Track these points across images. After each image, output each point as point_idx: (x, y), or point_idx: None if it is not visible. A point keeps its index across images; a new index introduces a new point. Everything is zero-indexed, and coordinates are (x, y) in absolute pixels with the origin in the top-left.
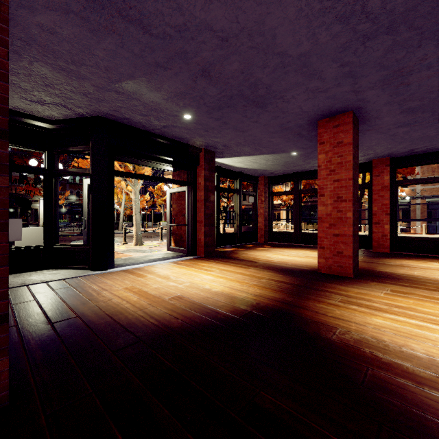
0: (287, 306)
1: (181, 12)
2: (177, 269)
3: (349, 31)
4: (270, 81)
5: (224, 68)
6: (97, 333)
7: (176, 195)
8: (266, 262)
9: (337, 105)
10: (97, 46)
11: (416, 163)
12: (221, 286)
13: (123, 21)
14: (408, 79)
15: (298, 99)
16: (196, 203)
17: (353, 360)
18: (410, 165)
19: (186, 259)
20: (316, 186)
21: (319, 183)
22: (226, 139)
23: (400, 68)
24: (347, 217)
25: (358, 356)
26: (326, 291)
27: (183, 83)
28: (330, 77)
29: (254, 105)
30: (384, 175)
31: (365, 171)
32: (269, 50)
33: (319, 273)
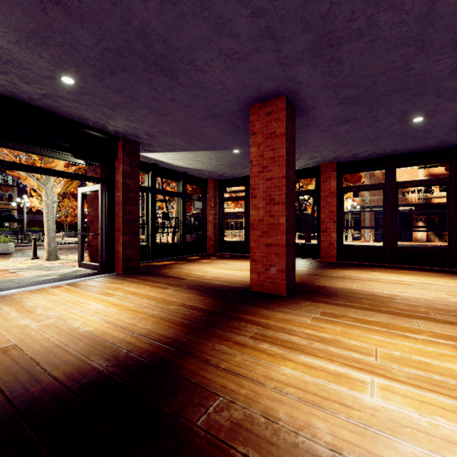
0: (171, 353)
1: None
2: (62, 295)
3: None
4: (165, 30)
5: None
6: None
7: (92, 195)
8: (197, 278)
9: (266, 85)
10: None
11: (360, 169)
12: (101, 321)
13: None
14: (339, 53)
15: (215, 67)
16: (113, 206)
17: None
18: (355, 171)
19: (94, 278)
20: None
21: (251, 182)
22: (146, 125)
23: (327, 31)
24: (280, 223)
25: None
26: (242, 320)
27: (25, 12)
28: (245, 35)
29: (158, 71)
30: (331, 181)
31: (314, 176)
32: None
33: (251, 291)
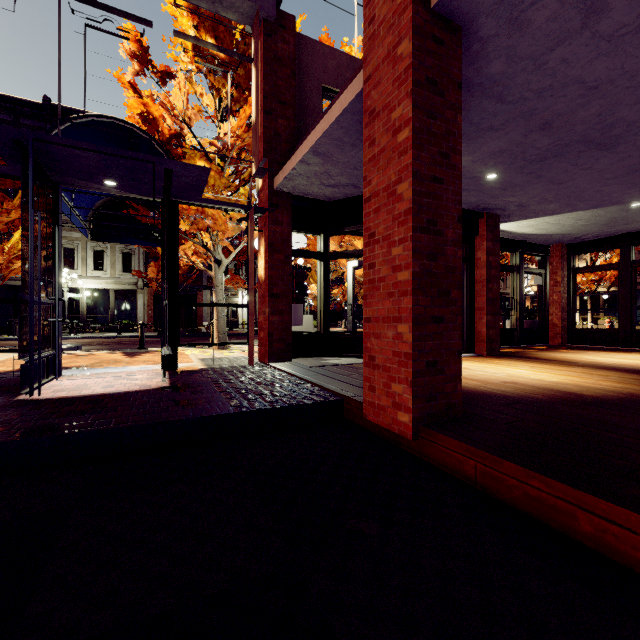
0: None
1: (553, 75)
2: (468, 363)
3: None
4: (637, 117)
5: (575, 116)
6: (464, 395)
7: None
8: (593, 363)
9: None
10: None
11: None
12: (554, 378)
13: (481, 98)
14: None
15: None
16: (473, 285)
17: None
18: None
19: (464, 356)
20: None
21: None
22: (527, 197)
23: None
24: None
25: None
26: None
27: (509, 140)
28: None
29: (596, 148)
30: None
31: None
32: None
33: None
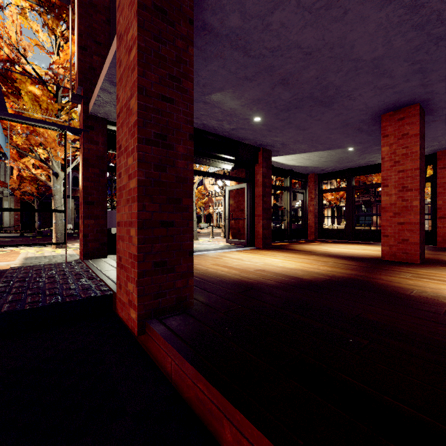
0: (361, 277)
1: (278, 37)
2: (245, 255)
3: (423, 36)
4: (341, 83)
5: (301, 76)
6: (216, 284)
7: (234, 192)
8: (325, 252)
9: (403, 99)
10: (203, 69)
11: None
12: (293, 265)
13: (231, 49)
14: None
15: (365, 96)
16: (254, 198)
17: (433, 304)
18: None
19: (247, 249)
20: (368, 183)
21: (382, 174)
22: (286, 138)
23: None
24: (413, 205)
25: (437, 303)
26: (394, 271)
27: (262, 91)
28: (400, 75)
29: (320, 105)
30: None
31: (427, 164)
32: (345, 58)
33: (383, 260)
